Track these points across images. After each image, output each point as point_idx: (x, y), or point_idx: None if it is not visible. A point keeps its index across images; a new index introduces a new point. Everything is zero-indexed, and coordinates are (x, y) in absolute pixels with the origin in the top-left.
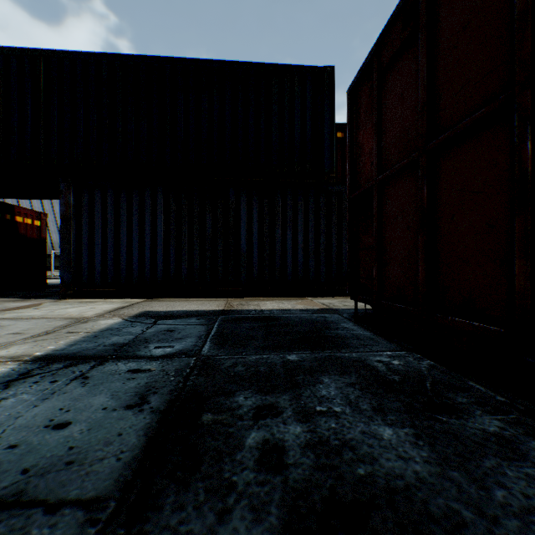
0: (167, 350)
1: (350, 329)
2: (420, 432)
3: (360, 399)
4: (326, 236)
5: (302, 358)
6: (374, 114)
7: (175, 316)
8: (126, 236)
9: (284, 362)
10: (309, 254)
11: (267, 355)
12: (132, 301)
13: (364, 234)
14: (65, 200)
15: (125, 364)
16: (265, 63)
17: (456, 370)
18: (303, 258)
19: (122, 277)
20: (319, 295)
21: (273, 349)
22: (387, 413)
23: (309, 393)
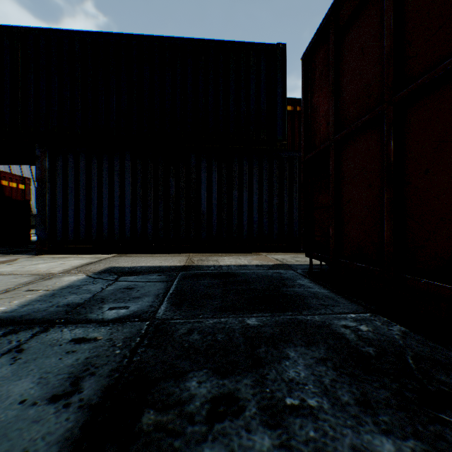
0: (121, 312)
1: (307, 287)
2: (430, 448)
3: (337, 385)
4: (278, 198)
5: (262, 322)
6: (331, 74)
7: (138, 272)
8: (97, 198)
9: (243, 327)
10: (263, 214)
11: (225, 318)
12: (101, 256)
13: (319, 193)
14: (41, 164)
15: (72, 330)
16: (223, 41)
17: (433, 339)
18: (258, 218)
19: (93, 235)
20: (272, 251)
21: (232, 311)
22: (376, 409)
23: (275, 374)
